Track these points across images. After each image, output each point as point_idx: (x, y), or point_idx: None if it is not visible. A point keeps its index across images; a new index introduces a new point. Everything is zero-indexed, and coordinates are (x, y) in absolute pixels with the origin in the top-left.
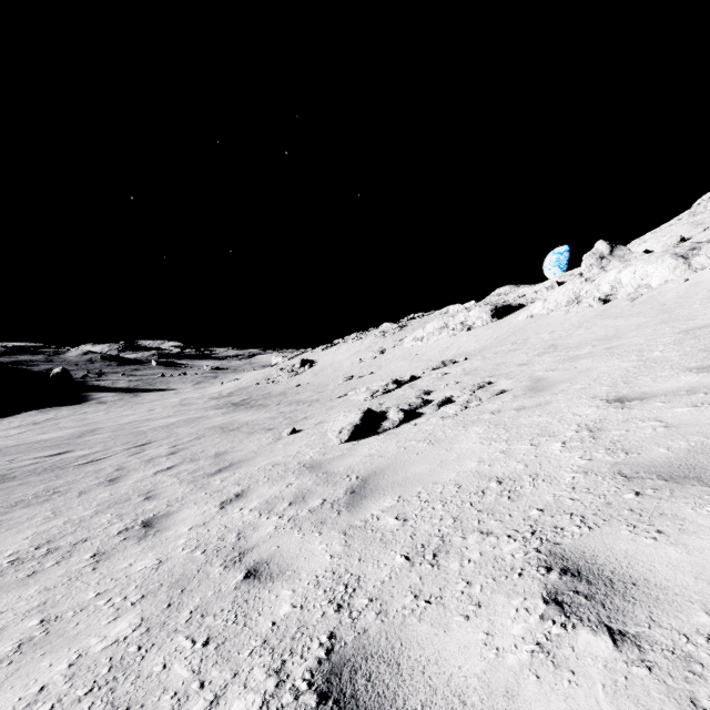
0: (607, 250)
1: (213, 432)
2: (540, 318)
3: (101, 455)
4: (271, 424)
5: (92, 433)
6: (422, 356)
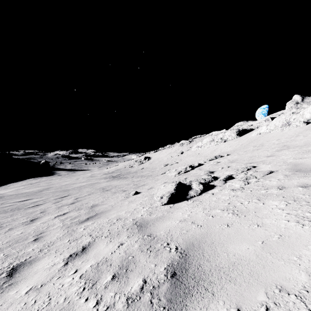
0: (300, 99)
1: (98, 191)
2: (265, 134)
3: (42, 202)
4: (126, 187)
5: (47, 189)
6: (201, 154)
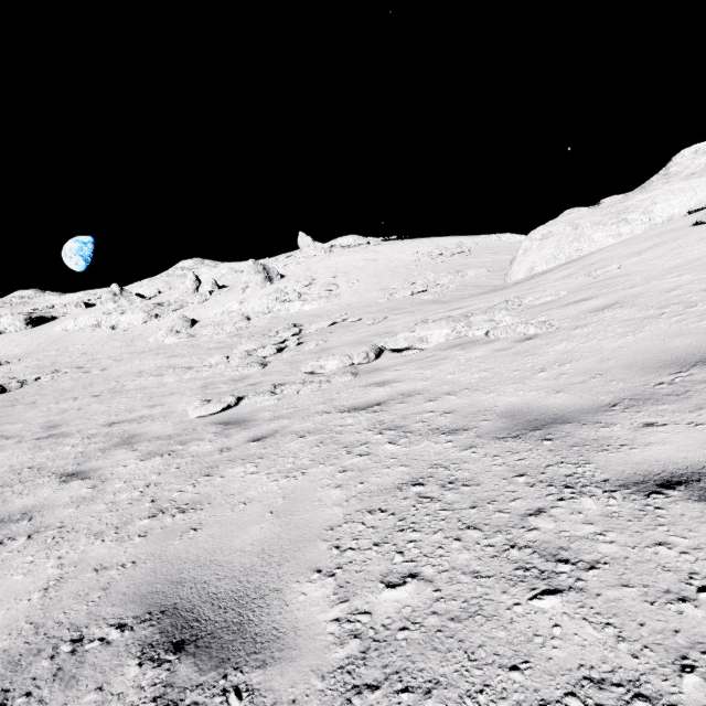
0: (119, 291)
1: None
2: (74, 333)
3: None
4: None
5: None
6: None
